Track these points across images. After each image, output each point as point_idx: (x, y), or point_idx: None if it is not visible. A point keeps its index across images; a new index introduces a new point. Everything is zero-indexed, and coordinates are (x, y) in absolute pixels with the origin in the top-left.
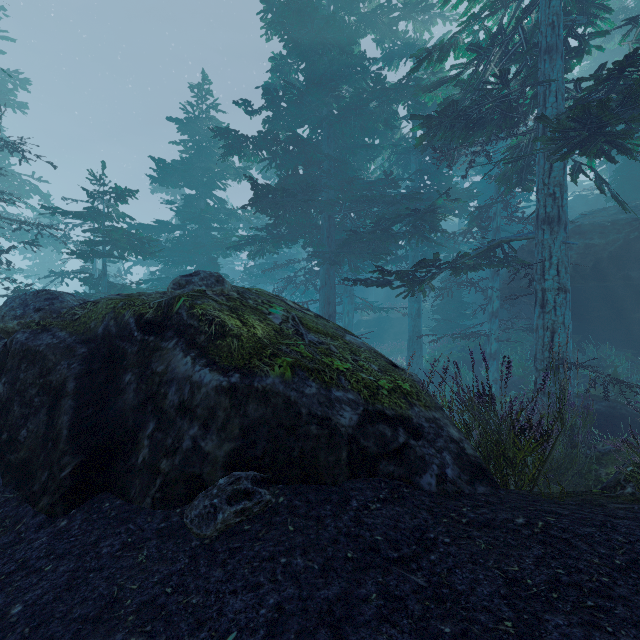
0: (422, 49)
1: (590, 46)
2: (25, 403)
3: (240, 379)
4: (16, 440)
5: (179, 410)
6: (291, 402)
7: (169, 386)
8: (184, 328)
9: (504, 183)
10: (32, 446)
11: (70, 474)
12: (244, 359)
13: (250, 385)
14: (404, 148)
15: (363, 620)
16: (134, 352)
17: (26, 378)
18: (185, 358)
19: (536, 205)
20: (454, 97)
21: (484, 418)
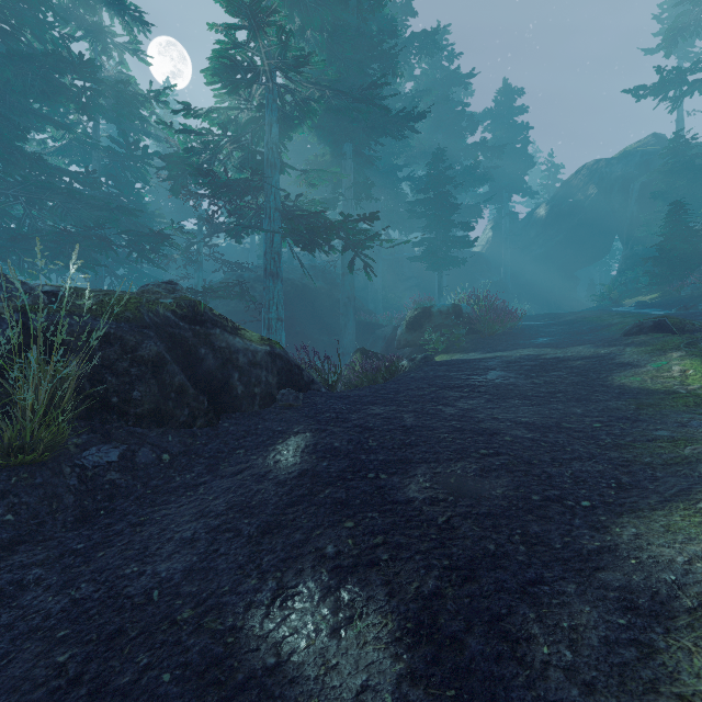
0: (187, 102)
1: (286, 170)
2: (121, 374)
3: (270, 349)
4: (132, 399)
5: (251, 365)
6: (288, 359)
7: (238, 354)
8: (215, 322)
9: (230, 234)
10: (154, 400)
11: (209, 404)
12: (259, 341)
13: (274, 352)
14: (95, 143)
15: (359, 401)
16: (192, 336)
17: (107, 355)
18: (236, 339)
19: (264, 262)
20: (196, 148)
21: (324, 369)
